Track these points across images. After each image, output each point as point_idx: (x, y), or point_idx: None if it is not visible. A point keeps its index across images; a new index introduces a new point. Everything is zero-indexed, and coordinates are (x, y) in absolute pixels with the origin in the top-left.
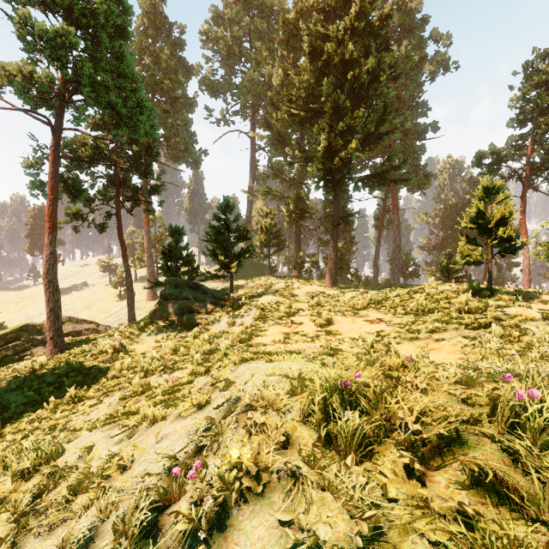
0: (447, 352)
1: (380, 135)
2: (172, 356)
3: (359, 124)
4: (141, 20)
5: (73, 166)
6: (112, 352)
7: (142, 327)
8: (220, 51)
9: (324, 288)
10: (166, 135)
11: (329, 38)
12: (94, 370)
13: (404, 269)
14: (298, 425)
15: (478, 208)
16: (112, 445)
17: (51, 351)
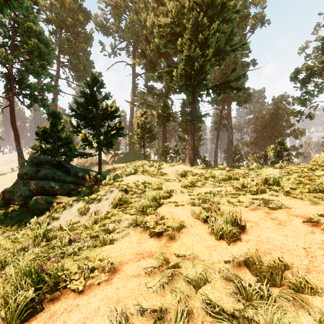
0: None
1: (228, 51)
2: None
3: (213, 41)
4: None
5: None
6: None
7: None
8: (110, 3)
9: (191, 167)
10: (71, 59)
11: None
12: None
13: (233, 157)
14: None
15: None
16: None
17: None
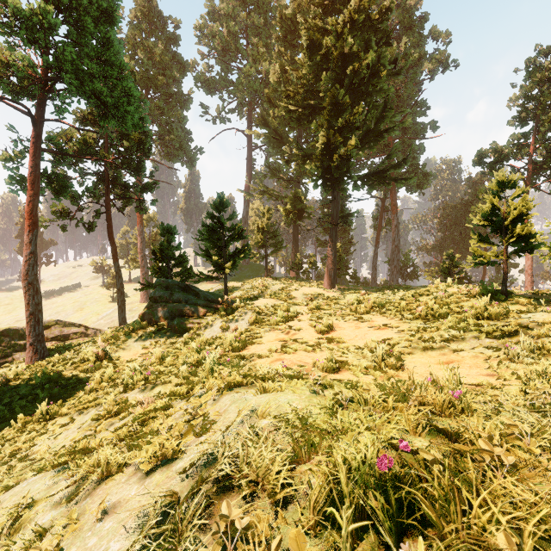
0: (469, 365)
1: (380, 132)
2: (158, 366)
3: (359, 121)
4: (134, 13)
5: (56, 160)
6: (95, 360)
7: (130, 332)
8: (216, 47)
9: (323, 290)
10: (161, 132)
11: (328, 32)
12: (73, 380)
13: (403, 270)
14: (306, 533)
15: (492, 203)
16: (49, 508)
17: (30, 358)
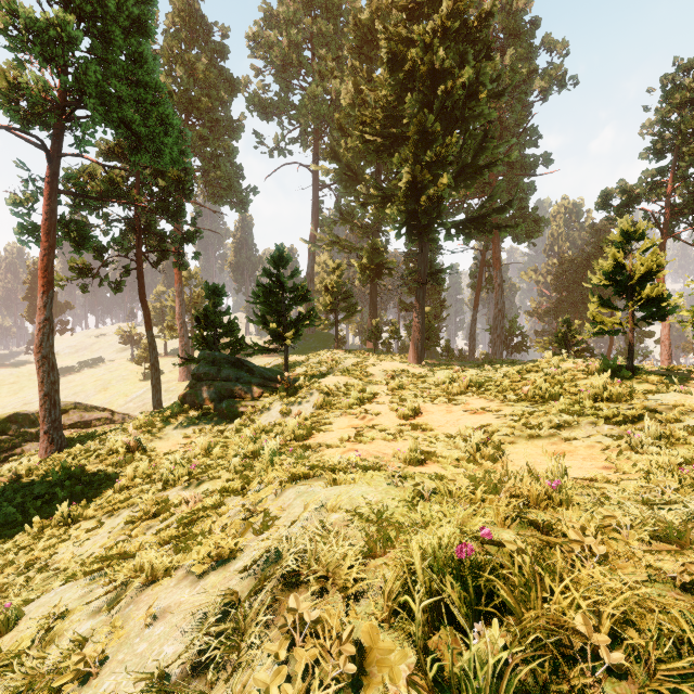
0: (583, 457)
1: (479, 167)
2: (204, 459)
3: (453, 154)
4: (171, 19)
5: (76, 205)
6: (126, 451)
7: (168, 417)
8: (274, 61)
9: (408, 365)
10: (204, 167)
11: (414, 43)
12: (99, 476)
13: (508, 341)
14: (380, 625)
15: (615, 258)
16: (86, 617)
17: (45, 449)
